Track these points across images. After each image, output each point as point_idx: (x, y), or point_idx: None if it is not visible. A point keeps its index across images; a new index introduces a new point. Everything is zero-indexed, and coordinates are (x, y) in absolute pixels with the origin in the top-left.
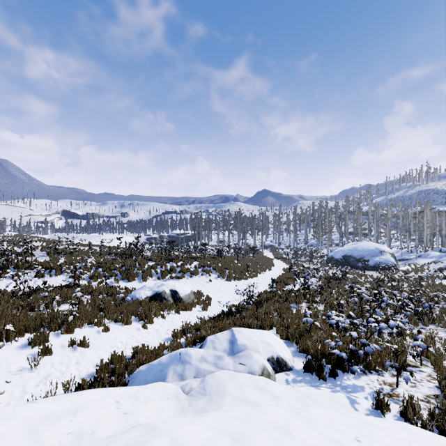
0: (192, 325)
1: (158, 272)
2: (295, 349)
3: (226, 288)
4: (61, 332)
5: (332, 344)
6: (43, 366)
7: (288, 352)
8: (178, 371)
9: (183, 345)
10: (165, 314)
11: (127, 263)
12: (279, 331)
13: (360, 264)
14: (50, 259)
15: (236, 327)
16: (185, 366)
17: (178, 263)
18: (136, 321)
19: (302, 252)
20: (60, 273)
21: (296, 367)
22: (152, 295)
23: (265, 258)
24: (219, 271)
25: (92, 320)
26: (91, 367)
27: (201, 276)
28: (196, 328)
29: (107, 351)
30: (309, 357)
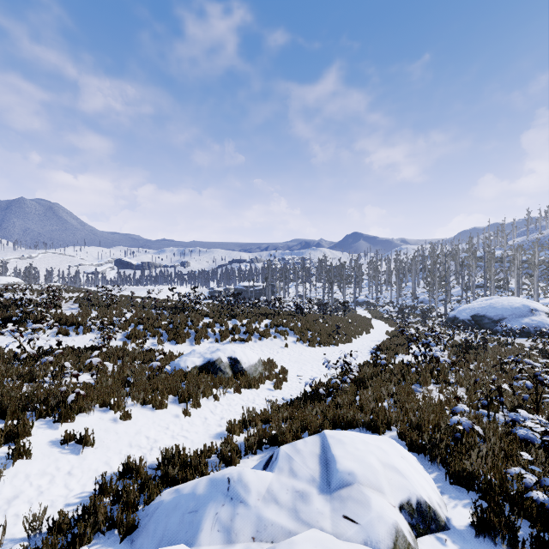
0: (259, 411)
1: (216, 333)
2: (441, 475)
3: (309, 356)
4: (54, 419)
5: (529, 479)
6: (11, 478)
7: (433, 486)
8: (221, 520)
9: (242, 447)
10: (219, 393)
11: (176, 319)
12: (403, 435)
13: (500, 327)
14: (79, 312)
15: (332, 431)
16: (235, 508)
17: (242, 321)
18: (176, 403)
19: (409, 311)
20: (90, 330)
21: (454, 521)
22: (202, 364)
23: (360, 318)
24: (298, 333)
25: (107, 401)
26: (90, 483)
27: (274, 339)
28: (264, 419)
29: (122, 453)
30: (473, 495)
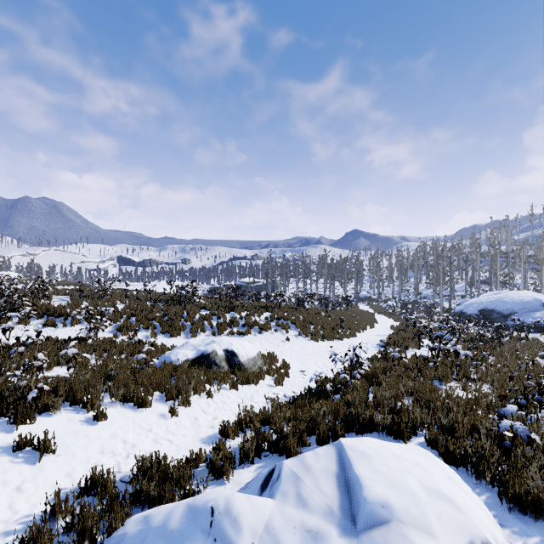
0: (257, 410)
1: (213, 325)
2: (493, 498)
3: (312, 350)
4: (9, 420)
5: None
6: None
7: (490, 516)
8: None
9: (237, 454)
10: (213, 390)
11: (171, 310)
12: (434, 442)
13: (510, 322)
14: (68, 303)
15: (350, 440)
16: None
17: (241, 314)
18: (162, 401)
19: (413, 306)
20: (79, 322)
21: None
22: (195, 357)
23: (363, 312)
24: (300, 326)
25: (80, 398)
26: (42, 502)
27: (275, 332)
28: (264, 419)
29: (90, 462)
30: (543, 529)
